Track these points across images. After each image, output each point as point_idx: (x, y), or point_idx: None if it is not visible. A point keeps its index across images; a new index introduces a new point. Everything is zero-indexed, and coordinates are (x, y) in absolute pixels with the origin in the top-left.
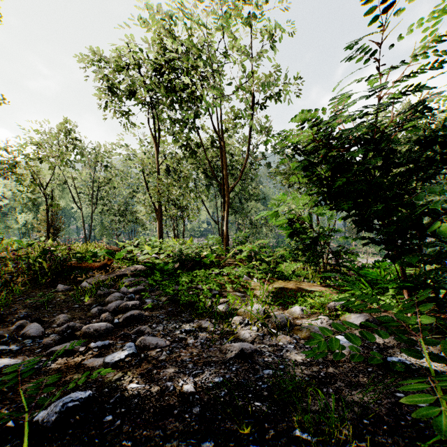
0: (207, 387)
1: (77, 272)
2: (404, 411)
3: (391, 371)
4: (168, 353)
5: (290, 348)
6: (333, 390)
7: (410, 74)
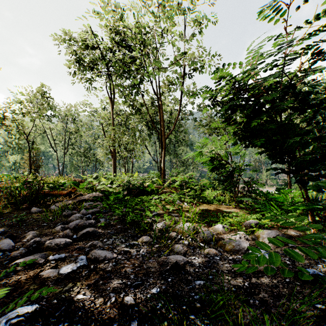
0: (146, 299)
1: (49, 198)
2: None
3: (307, 281)
4: (114, 264)
5: (216, 260)
6: (259, 302)
7: (314, 33)
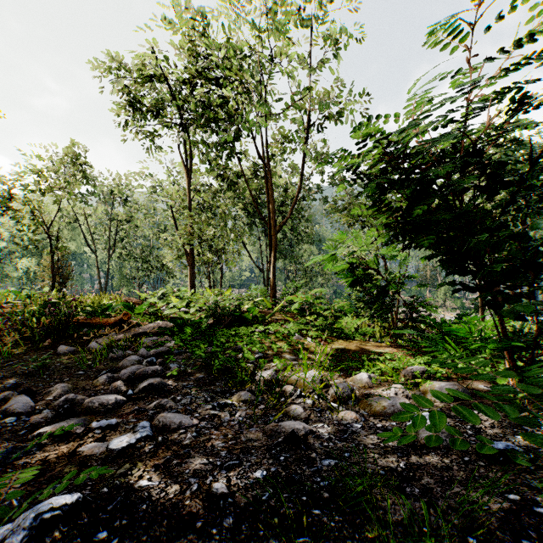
0: (245, 486)
1: (85, 330)
2: (523, 523)
3: (496, 461)
4: (195, 435)
5: (356, 429)
6: (420, 490)
7: (513, 68)
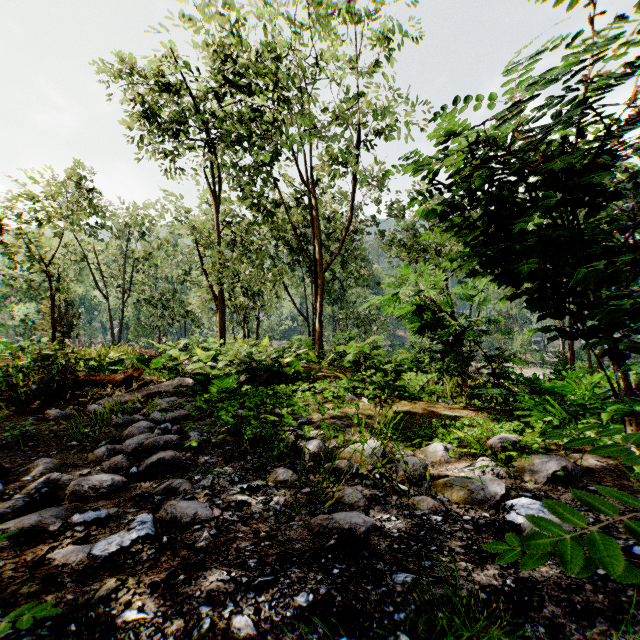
0: (282, 621)
1: (87, 389)
2: None
3: None
4: (214, 533)
5: (436, 523)
6: (546, 629)
7: None
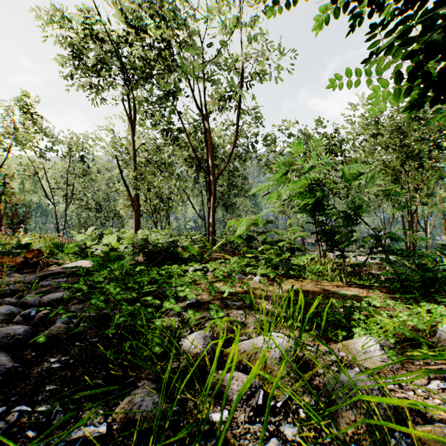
0: None
1: None
2: None
3: None
4: None
5: None
6: None
7: None
